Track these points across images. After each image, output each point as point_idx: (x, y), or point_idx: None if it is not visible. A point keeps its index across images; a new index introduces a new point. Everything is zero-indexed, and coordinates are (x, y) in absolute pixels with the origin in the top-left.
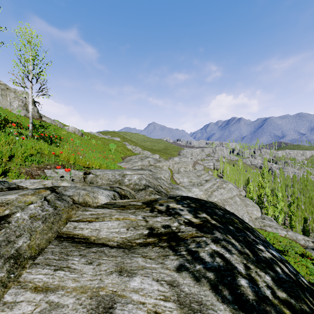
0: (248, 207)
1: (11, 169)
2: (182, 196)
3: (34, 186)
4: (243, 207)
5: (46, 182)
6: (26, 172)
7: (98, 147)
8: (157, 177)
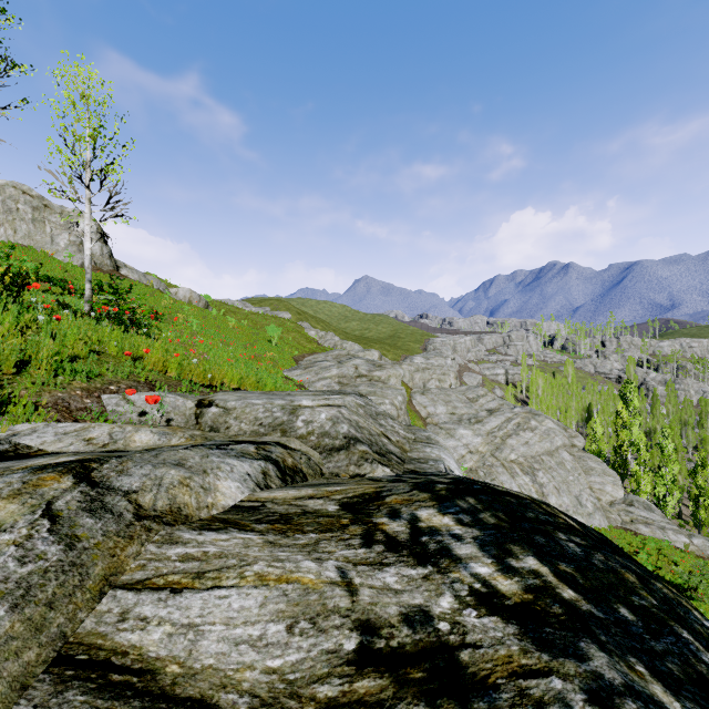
0: (592, 475)
1: (19, 395)
2: (451, 483)
3: (62, 443)
4: (580, 476)
5: (95, 431)
6: (54, 403)
7: (241, 334)
8: (378, 413)
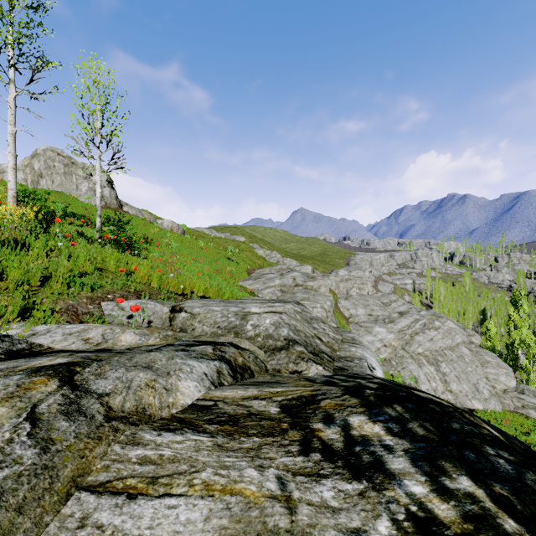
0: (488, 367)
1: (42, 303)
2: (378, 389)
3: (66, 342)
4: (477, 368)
5: (92, 333)
6: (66, 308)
7: (208, 253)
8: (312, 318)
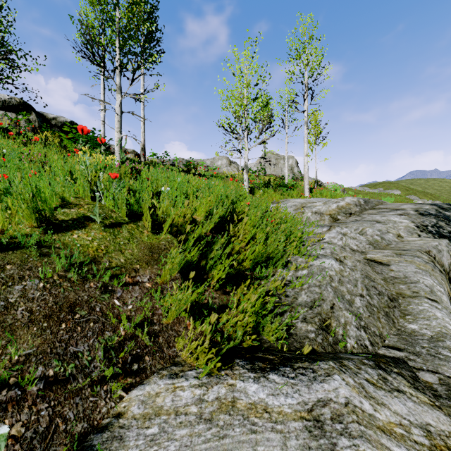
0: None
1: None
2: None
3: None
4: None
5: None
6: None
7: None
8: None
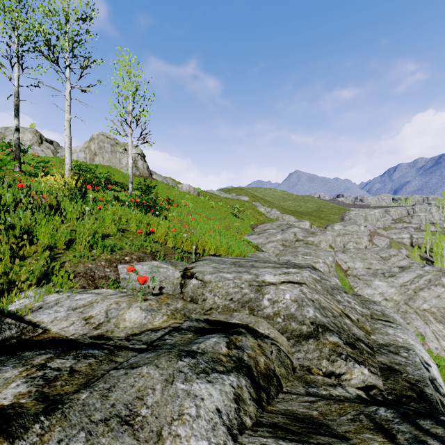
0: None
1: (63, 266)
2: None
3: (66, 322)
4: None
5: (96, 308)
6: (85, 272)
7: (218, 211)
8: (332, 287)
